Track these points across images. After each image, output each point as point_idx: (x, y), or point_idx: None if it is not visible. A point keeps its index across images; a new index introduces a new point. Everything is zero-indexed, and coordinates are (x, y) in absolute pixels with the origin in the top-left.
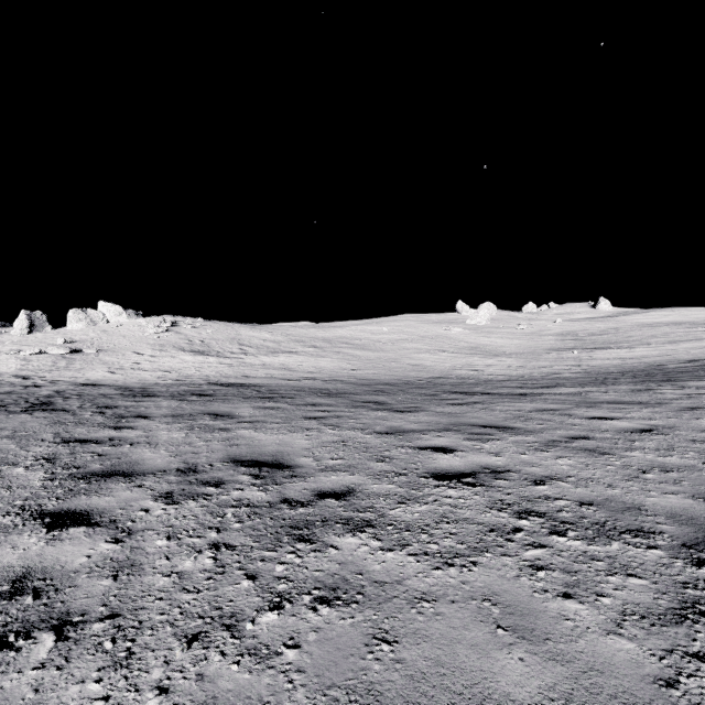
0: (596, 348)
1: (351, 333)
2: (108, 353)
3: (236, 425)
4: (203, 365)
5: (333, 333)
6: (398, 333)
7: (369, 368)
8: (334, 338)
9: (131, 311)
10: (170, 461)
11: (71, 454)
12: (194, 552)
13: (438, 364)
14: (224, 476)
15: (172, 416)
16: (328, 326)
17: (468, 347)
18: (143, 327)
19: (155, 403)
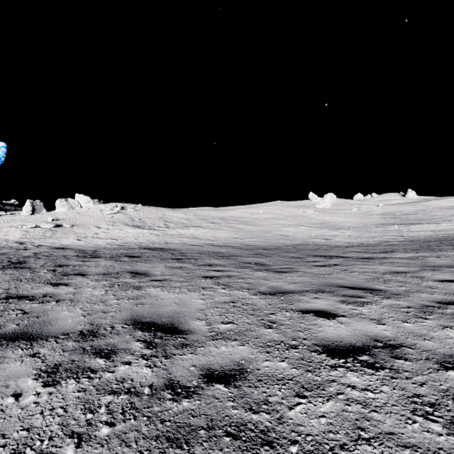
0: (411, 223)
1: (238, 213)
2: (79, 227)
3: (147, 283)
4: (139, 235)
5: (226, 214)
6: (269, 213)
7: (251, 237)
8: (227, 217)
9: (96, 200)
10: (78, 321)
11: (1, 311)
12: None
13: (299, 234)
14: (118, 342)
15: (103, 274)
16: (223, 209)
17: (318, 223)
18: (103, 210)
19: (96, 263)
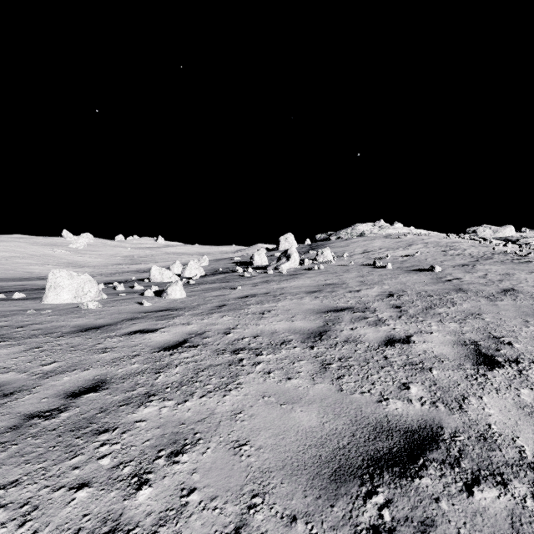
0: (135, 264)
1: None
2: None
3: None
4: None
5: None
6: (9, 251)
7: None
8: None
9: None
10: None
11: None
12: (5, 286)
13: (45, 271)
14: None
15: None
16: None
17: (67, 262)
18: None
19: None
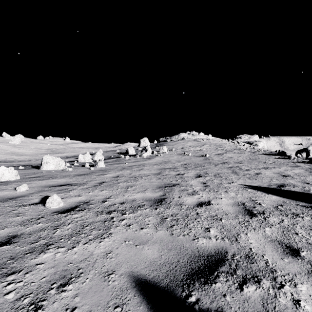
0: (55, 153)
1: None
2: None
3: None
4: None
5: None
6: None
7: None
8: None
9: None
10: None
11: None
12: None
13: None
14: None
15: None
16: None
17: (11, 153)
18: None
19: None
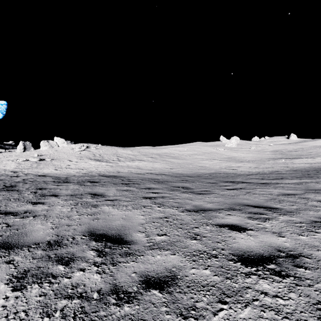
0: (293, 158)
1: (170, 151)
2: (56, 160)
3: (103, 202)
4: (99, 166)
5: (161, 151)
6: (192, 151)
7: (178, 168)
8: (161, 153)
9: (68, 141)
10: (48, 232)
11: None
12: None
13: (213, 166)
14: (76, 251)
15: (70, 195)
16: (159, 148)
17: (227, 157)
18: (73, 148)
19: (67, 187)
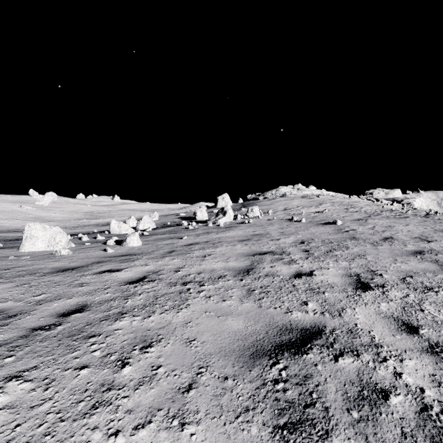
0: (95, 219)
1: None
2: None
3: None
4: None
5: None
6: None
7: None
8: None
9: None
10: None
11: None
12: None
13: (14, 225)
14: None
15: None
16: None
17: (34, 217)
18: None
19: None
